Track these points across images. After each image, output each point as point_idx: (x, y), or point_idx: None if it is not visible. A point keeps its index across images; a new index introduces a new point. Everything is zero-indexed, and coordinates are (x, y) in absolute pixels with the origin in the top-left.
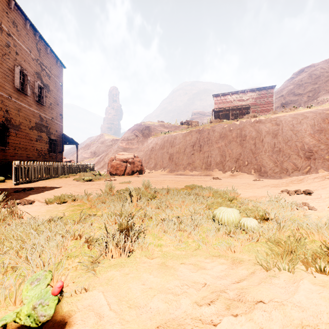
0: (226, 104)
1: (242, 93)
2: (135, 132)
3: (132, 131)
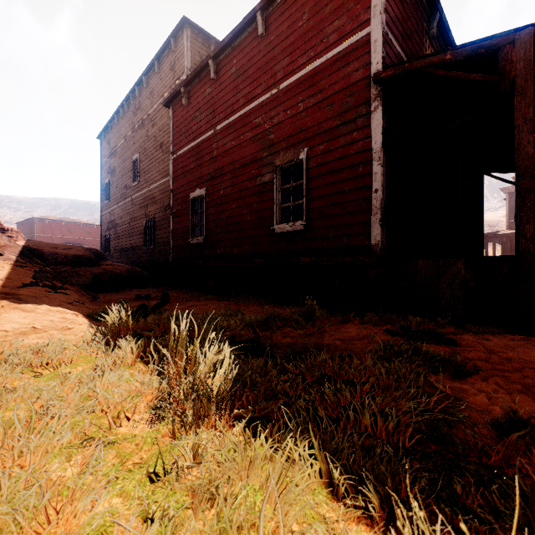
0: None
1: None
2: None
3: None
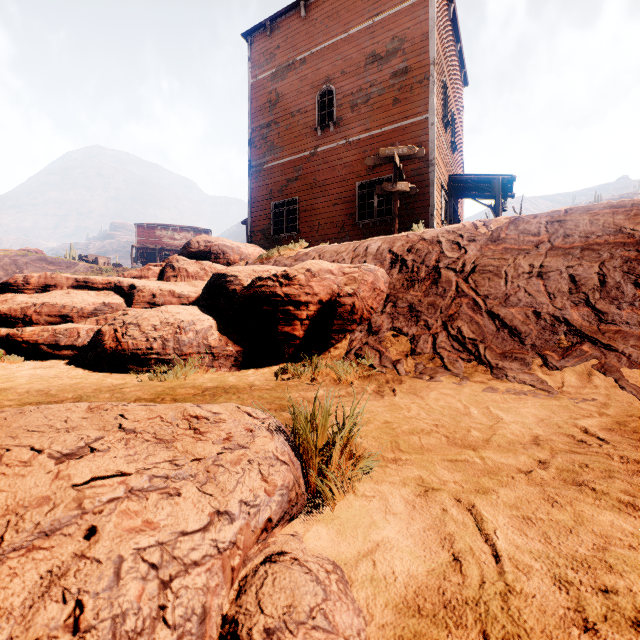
0: (154, 240)
1: (174, 230)
2: None
3: None
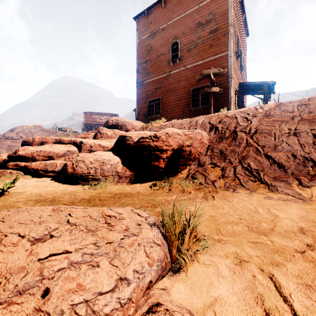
0: (92, 120)
1: (101, 115)
2: (20, 134)
3: (17, 133)
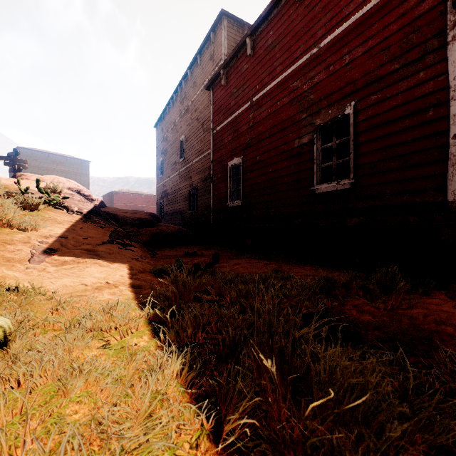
0: None
1: None
2: None
3: None
